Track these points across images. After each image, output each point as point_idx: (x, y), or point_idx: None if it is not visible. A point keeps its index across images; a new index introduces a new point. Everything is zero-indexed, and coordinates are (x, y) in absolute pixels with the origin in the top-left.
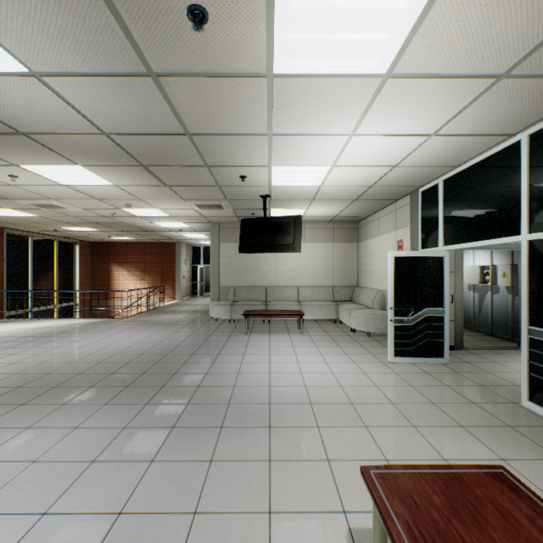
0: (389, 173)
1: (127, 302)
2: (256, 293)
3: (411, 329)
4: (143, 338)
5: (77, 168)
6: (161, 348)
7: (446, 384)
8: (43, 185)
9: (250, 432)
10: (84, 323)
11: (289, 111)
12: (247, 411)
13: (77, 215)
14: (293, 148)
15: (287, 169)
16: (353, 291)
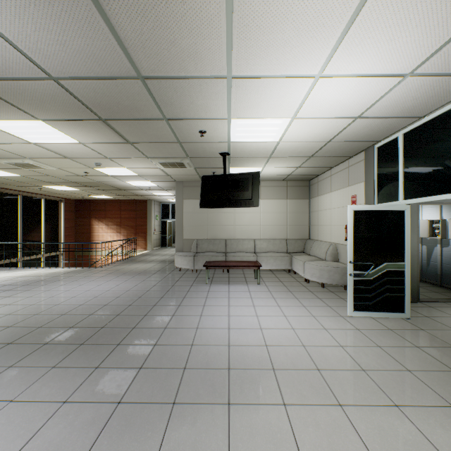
0: (349, 126)
1: (101, 253)
2: (216, 245)
3: (371, 283)
4: (111, 288)
5: (38, 123)
6: (125, 298)
7: (416, 345)
8: (13, 143)
9: (206, 411)
10: (61, 272)
11: (251, 42)
12: (204, 380)
13: (55, 175)
14: (254, 95)
15: (246, 122)
16: (305, 243)
